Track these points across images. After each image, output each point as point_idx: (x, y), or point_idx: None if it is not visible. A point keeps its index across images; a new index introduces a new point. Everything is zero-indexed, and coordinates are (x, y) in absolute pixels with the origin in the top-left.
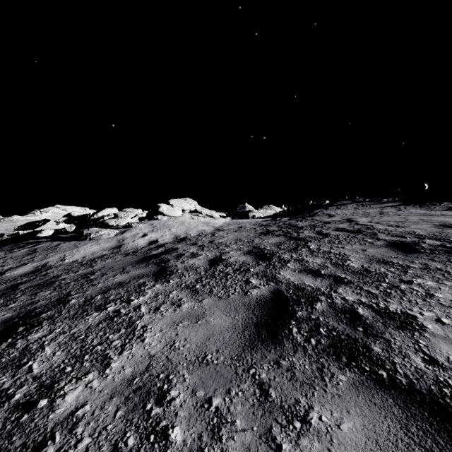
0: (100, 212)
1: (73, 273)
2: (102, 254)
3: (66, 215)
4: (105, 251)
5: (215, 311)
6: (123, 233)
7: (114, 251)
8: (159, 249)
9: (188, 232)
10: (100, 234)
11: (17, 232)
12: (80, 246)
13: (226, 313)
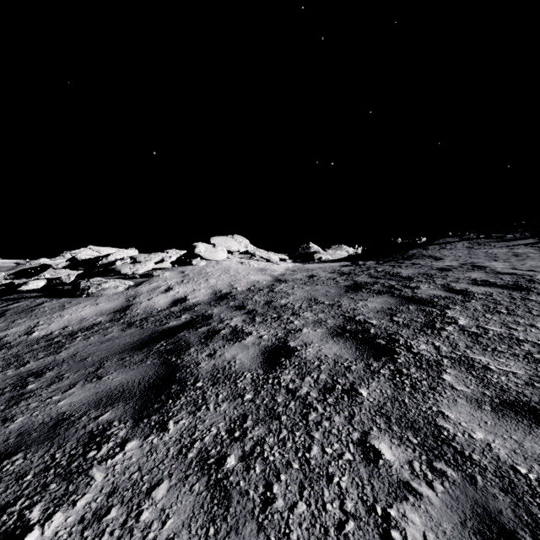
0: (112, 254)
1: (14, 369)
2: (95, 322)
3: (70, 259)
4: (101, 317)
5: None
6: (137, 286)
7: (115, 317)
8: (182, 316)
9: (233, 285)
10: (103, 287)
11: (10, 282)
12: (67, 308)
13: None
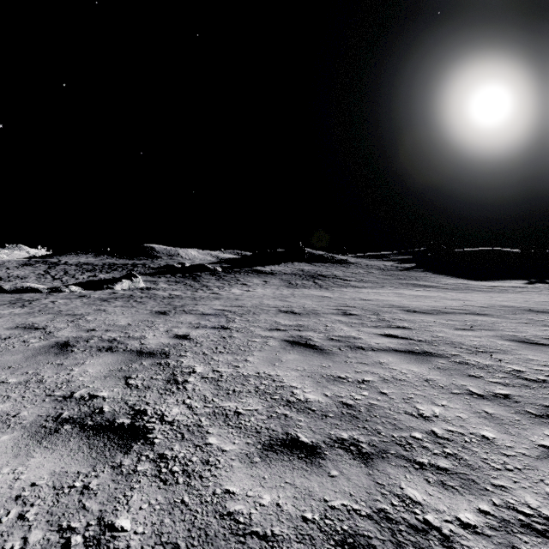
0: None
1: None
2: None
3: None
4: None
5: (26, 266)
6: None
7: None
8: None
9: None
10: None
11: None
12: None
13: (27, 266)
